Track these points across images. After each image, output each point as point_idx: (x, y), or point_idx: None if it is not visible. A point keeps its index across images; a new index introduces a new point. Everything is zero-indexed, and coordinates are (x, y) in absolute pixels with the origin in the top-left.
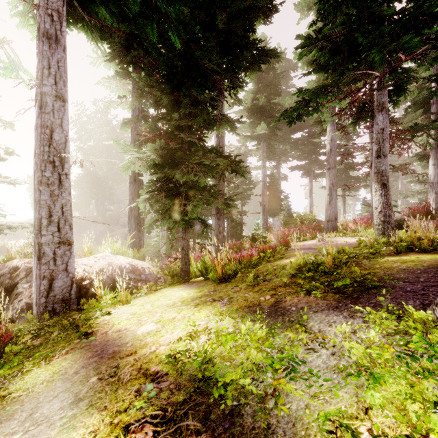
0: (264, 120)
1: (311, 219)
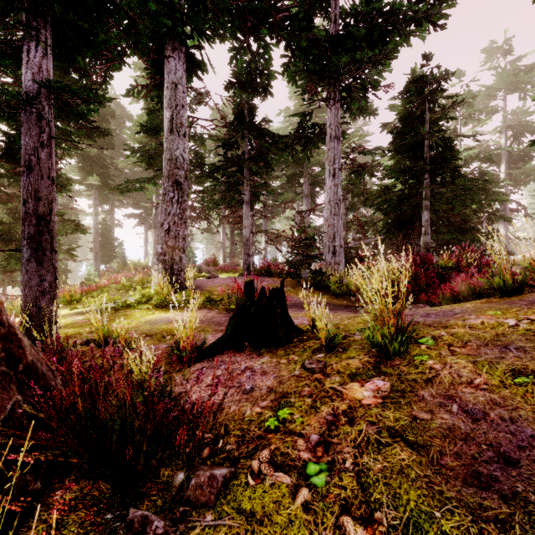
0: (96, 168)
1: (144, 266)
